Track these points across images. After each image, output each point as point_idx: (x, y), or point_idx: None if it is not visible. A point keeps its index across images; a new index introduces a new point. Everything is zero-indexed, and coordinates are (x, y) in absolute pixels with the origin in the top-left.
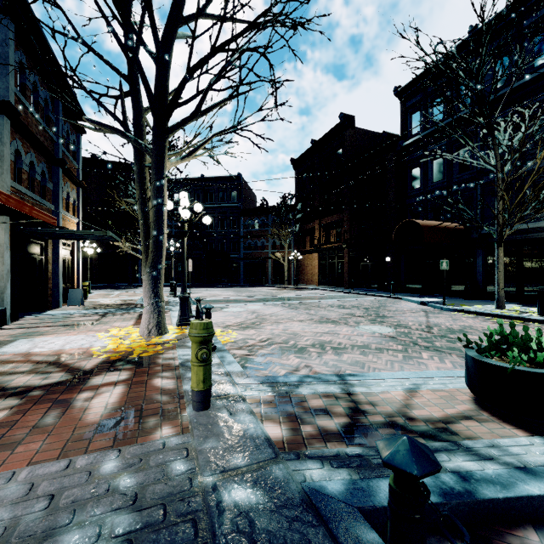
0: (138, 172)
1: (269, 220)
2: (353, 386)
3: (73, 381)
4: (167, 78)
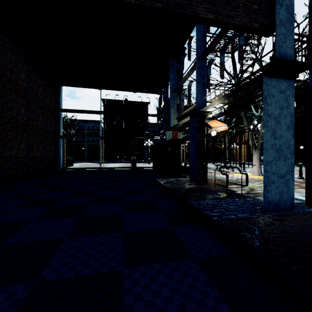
0: (245, 115)
1: None
2: None
3: None
4: None
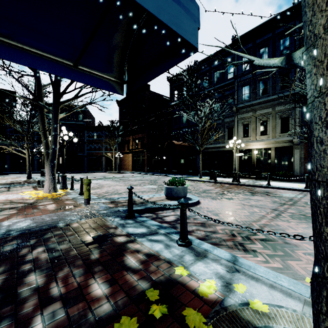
0: (41, 117)
1: (103, 134)
2: (134, 198)
3: (30, 205)
4: (60, 80)
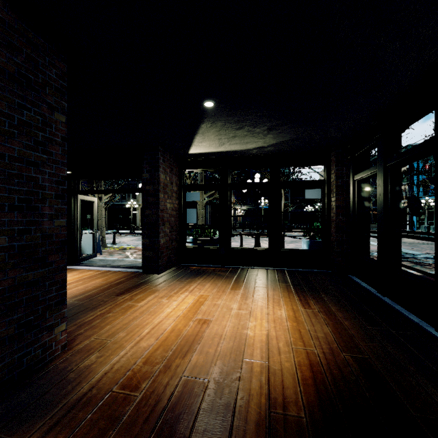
0: None
1: None
2: None
3: None
4: None
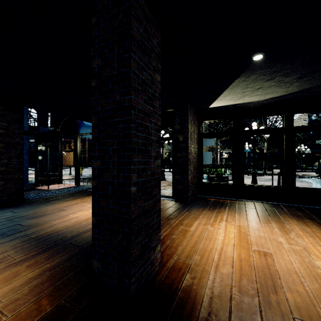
0: None
1: None
2: None
3: None
4: None
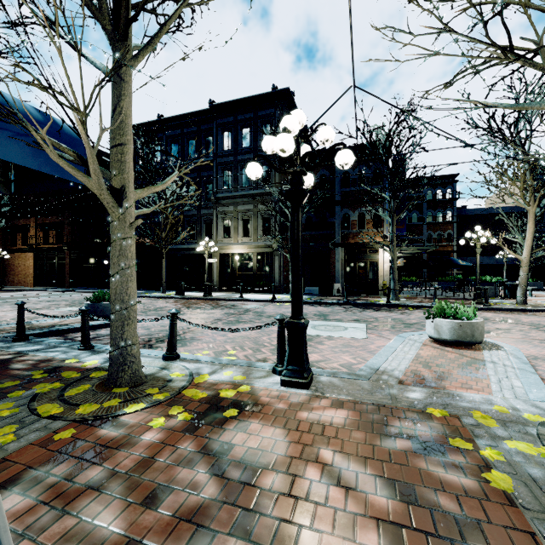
0: None
1: None
2: (32, 323)
3: None
4: None
